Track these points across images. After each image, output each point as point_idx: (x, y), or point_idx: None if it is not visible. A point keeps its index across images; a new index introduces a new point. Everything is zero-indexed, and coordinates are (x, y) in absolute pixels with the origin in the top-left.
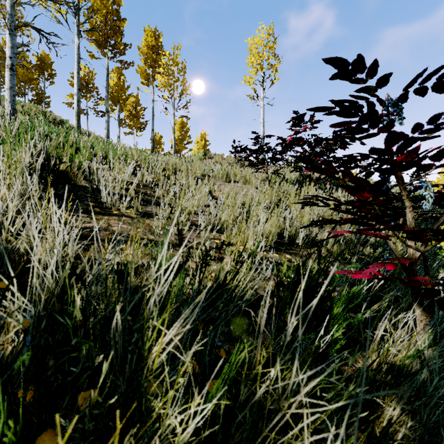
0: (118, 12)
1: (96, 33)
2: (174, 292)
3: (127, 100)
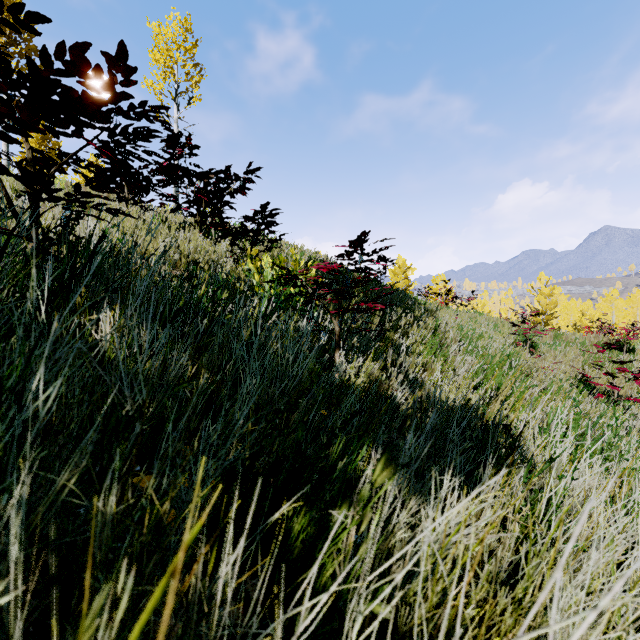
0: None
1: None
2: None
3: None
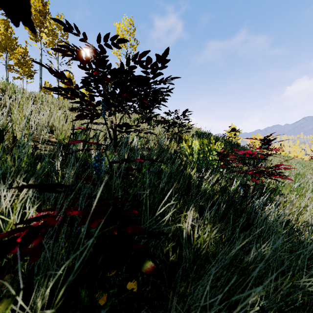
0: None
1: None
2: None
3: (15, 49)
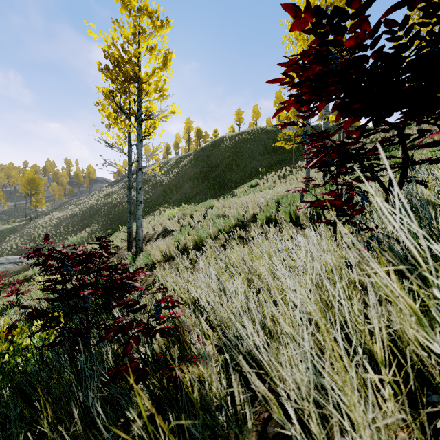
0: None
1: None
2: None
3: None
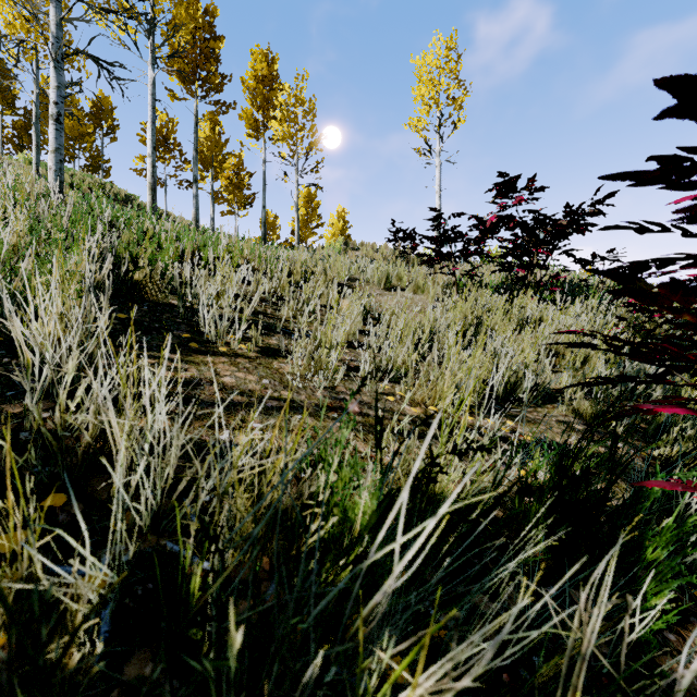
0: (213, 27)
1: (179, 61)
2: (357, 521)
3: (225, 162)
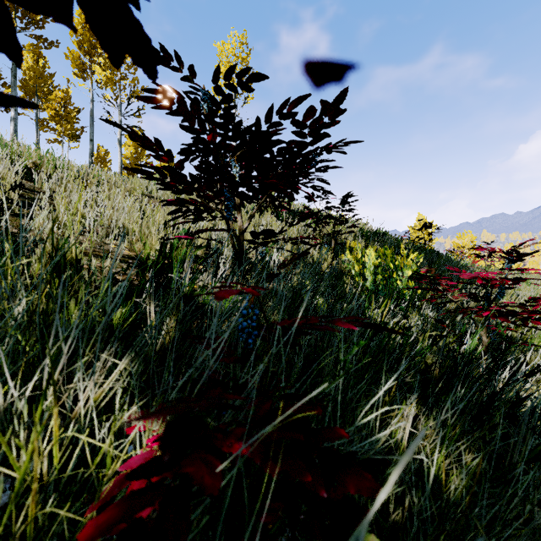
0: None
1: None
2: None
3: (50, 93)
